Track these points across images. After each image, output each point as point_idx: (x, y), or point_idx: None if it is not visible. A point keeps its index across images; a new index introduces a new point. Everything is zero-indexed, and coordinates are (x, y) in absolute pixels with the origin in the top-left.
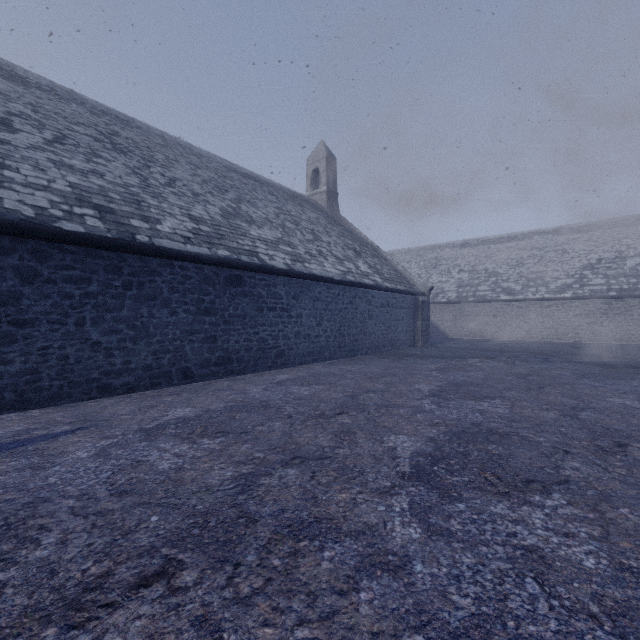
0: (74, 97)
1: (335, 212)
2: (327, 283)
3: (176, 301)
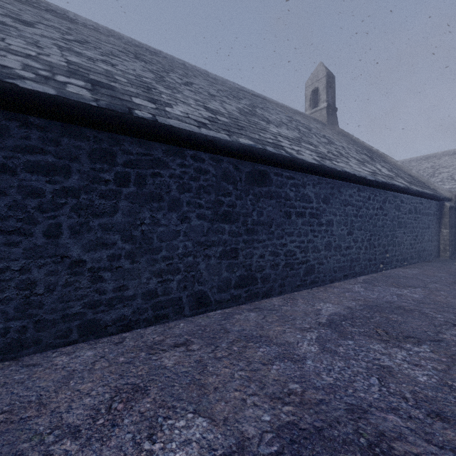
0: (113, 34)
1: (334, 126)
2: (357, 184)
3: (187, 203)
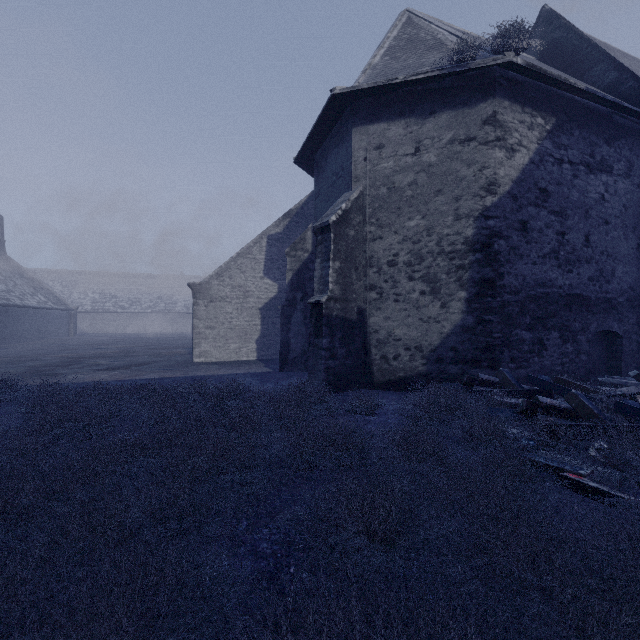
0: None
1: (4, 254)
2: (33, 309)
3: None
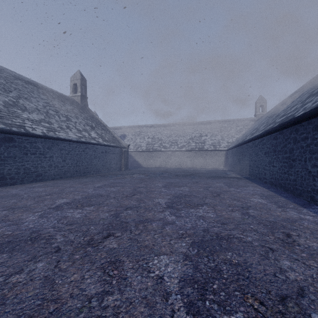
0: None
1: (86, 106)
2: (69, 142)
3: None
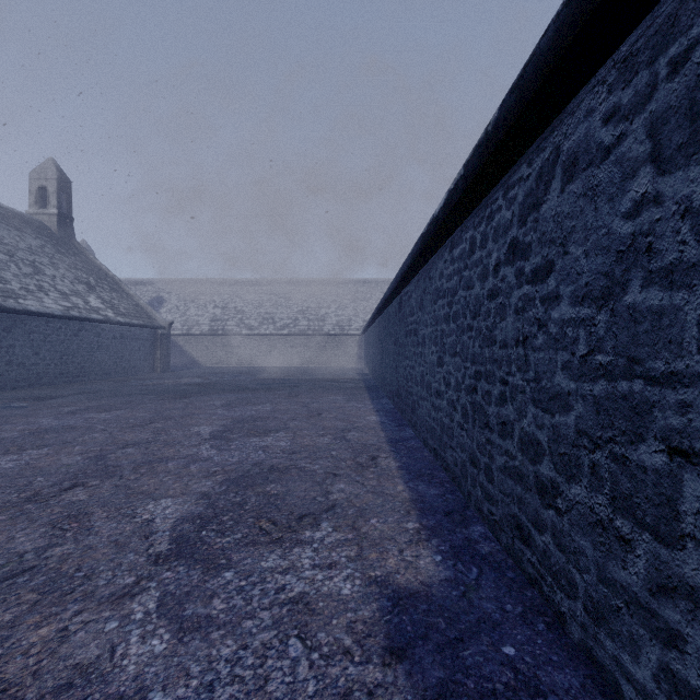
0: None
1: (70, 238)
2: (47, 318)
3: None
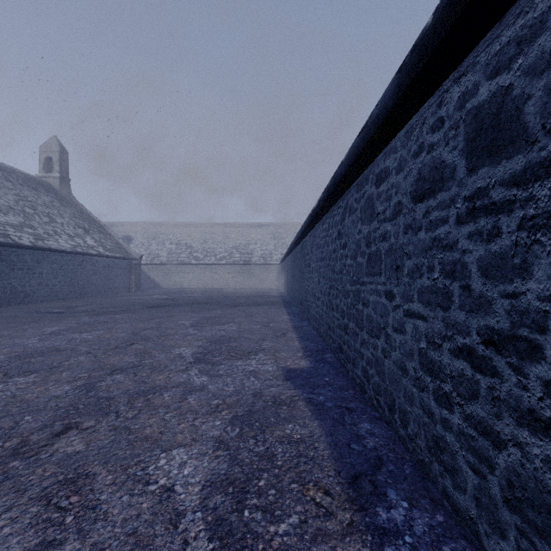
0: None
1: (68, 194)
2: (62, 253)
3: None
